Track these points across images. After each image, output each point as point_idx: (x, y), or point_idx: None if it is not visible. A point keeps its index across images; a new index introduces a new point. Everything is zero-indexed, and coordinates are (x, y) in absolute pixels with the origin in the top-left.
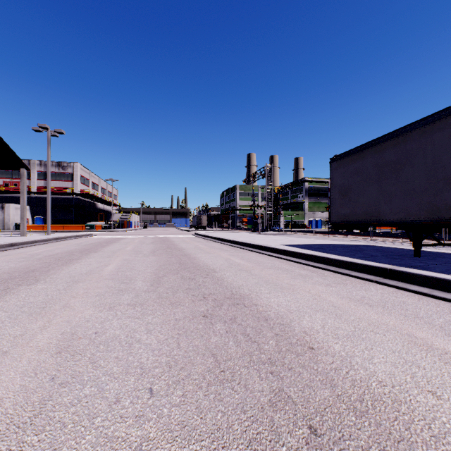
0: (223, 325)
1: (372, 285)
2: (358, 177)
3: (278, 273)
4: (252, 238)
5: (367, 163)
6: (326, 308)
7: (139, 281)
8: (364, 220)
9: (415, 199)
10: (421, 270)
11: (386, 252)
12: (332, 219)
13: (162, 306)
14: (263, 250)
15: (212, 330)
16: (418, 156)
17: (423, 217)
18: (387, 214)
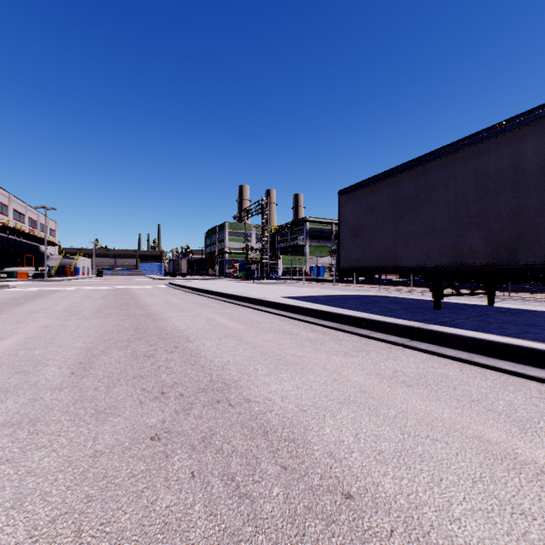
0: (186, 458)
1: (400, 351)
2: (372, 214)
3: (280, 339)
4: (245, 289)
5: (382, 197)
6: (353, 396)
7: (52, 367)
8: (379, 266)
9: (436, 241)
10: (454, 329)
11: (403, 304)
12: (342, 265)
13: (75, 422)
14: (258, 305)
15: (164, 473)
16: (440, 190)
17: (445, 262)
18: (405, 259)
